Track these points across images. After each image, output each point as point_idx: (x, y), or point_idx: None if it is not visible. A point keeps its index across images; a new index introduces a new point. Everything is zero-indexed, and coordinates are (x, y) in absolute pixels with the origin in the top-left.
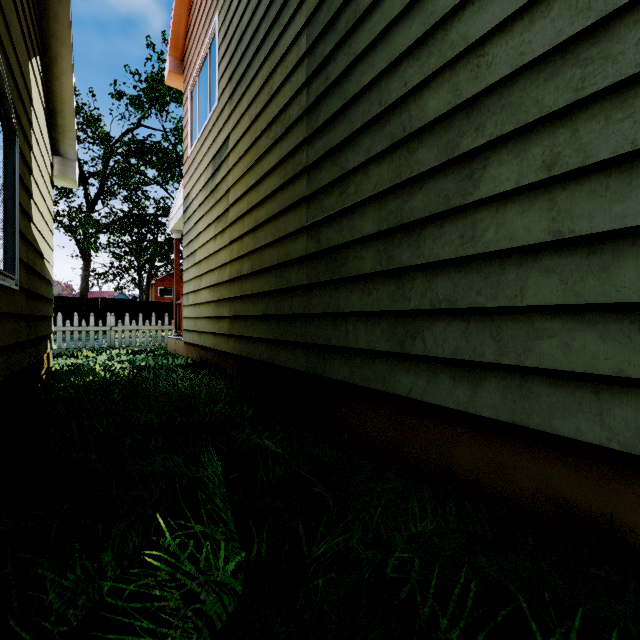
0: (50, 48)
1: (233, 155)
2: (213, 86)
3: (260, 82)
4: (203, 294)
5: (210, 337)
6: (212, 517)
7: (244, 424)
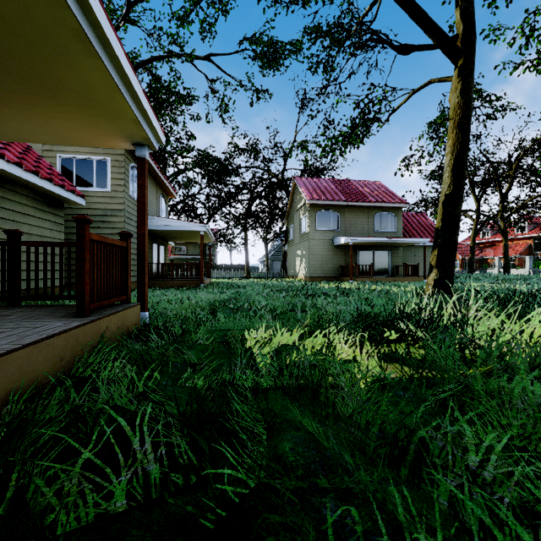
0: None
1: None
2: None
3: None
4: None
5: None
6: None
7: None
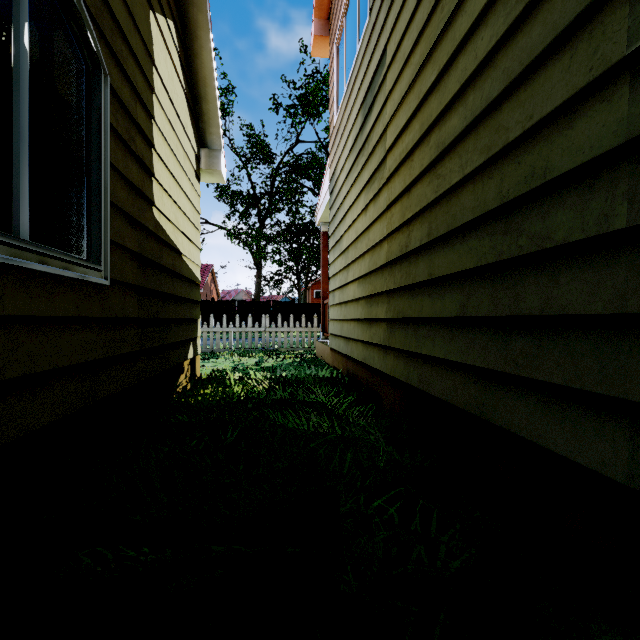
0: (188, 19)
1: (393, 69)
2: (363, 7)
3: None
4: (350, 289)
5: (359, 346)
6: None
7: None
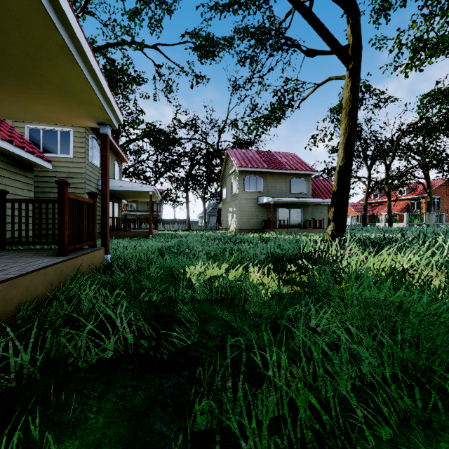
0: None
1: None
2: None
3: None
4: None
5: None
6: None
7: None
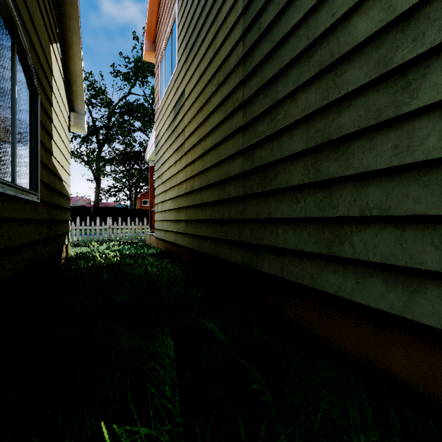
0: (67, 38)
1: (187, 102)
2: (174, 55)
3: (207, 44)
4: (167, 204)
5: (172, 234)
6: (162, 402)
7: (193, 306)
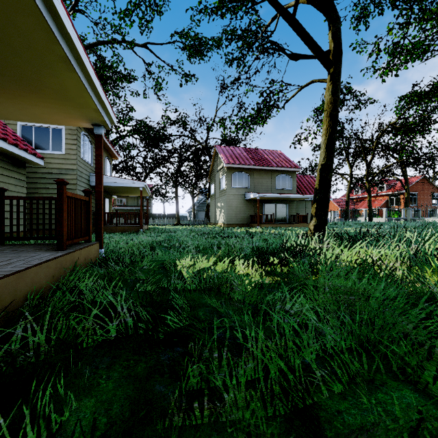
0: None
1: None
2: None
3: None
4: None
5: None
6: None
7: None
